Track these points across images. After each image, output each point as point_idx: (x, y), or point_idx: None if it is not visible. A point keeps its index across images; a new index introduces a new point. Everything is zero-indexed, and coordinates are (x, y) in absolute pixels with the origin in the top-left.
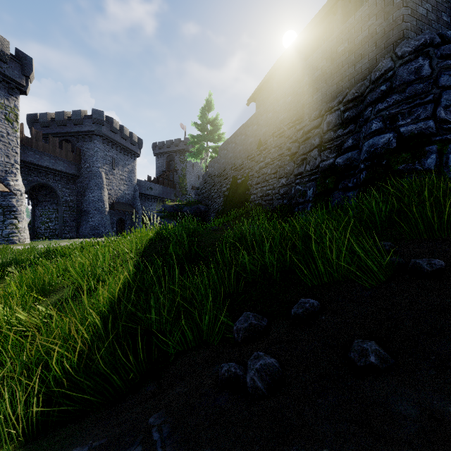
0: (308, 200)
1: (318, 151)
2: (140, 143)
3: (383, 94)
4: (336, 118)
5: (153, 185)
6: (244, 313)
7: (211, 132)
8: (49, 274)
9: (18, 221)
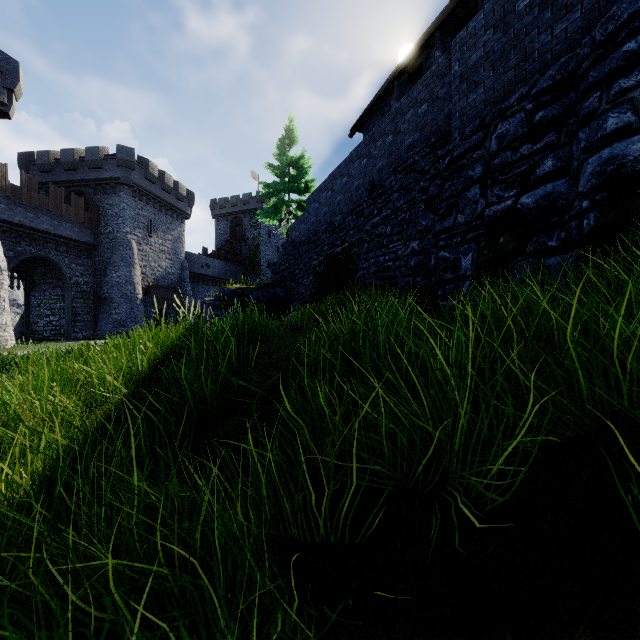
0: (463, 275)
1: (480, 188)
2: (191, 198)
3: (630, 58)
4: (517, 125)
5: (210, 261)
6: None
7: (294, 179)
8: None
9: None
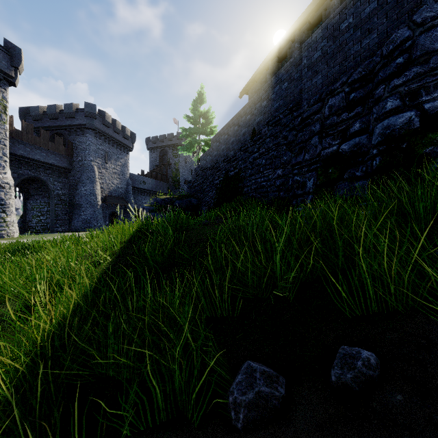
0: (308, 192)
1: (318, 138)
2: (133, 137)
3: (400, 67)
4: (340, 100)
5: (146, 179)
6: (245, 363)
7: (203, 125)
8: (1, 280)
9: (7, 215)
